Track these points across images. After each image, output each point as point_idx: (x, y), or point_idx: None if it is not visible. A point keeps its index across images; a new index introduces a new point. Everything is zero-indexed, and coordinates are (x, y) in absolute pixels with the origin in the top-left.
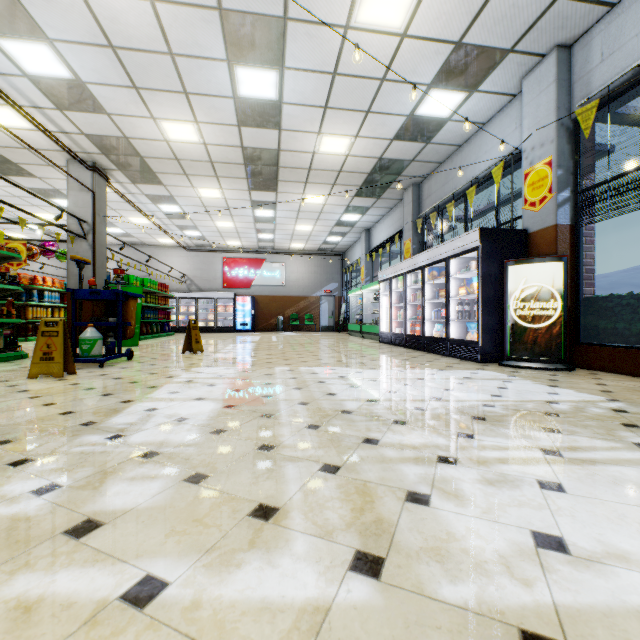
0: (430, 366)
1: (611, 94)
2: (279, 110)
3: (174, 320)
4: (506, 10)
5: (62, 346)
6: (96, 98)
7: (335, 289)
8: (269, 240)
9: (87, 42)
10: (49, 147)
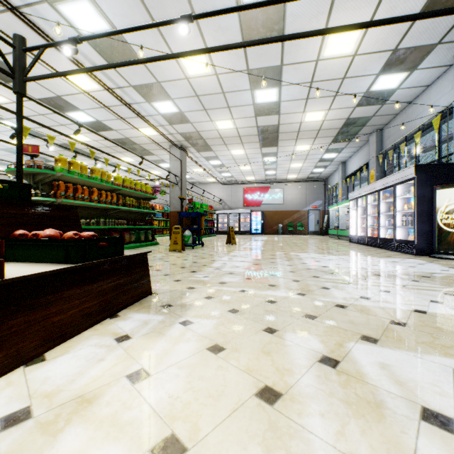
0: (374, 255)
1: None
2: (278, 105)
3: (216, 227)
4: (427, 26)
5: (181, 238)
6: (187, 117)
7: (320, 205)
8: (272, 174)
9: (187, 96)
10: (163, 141)
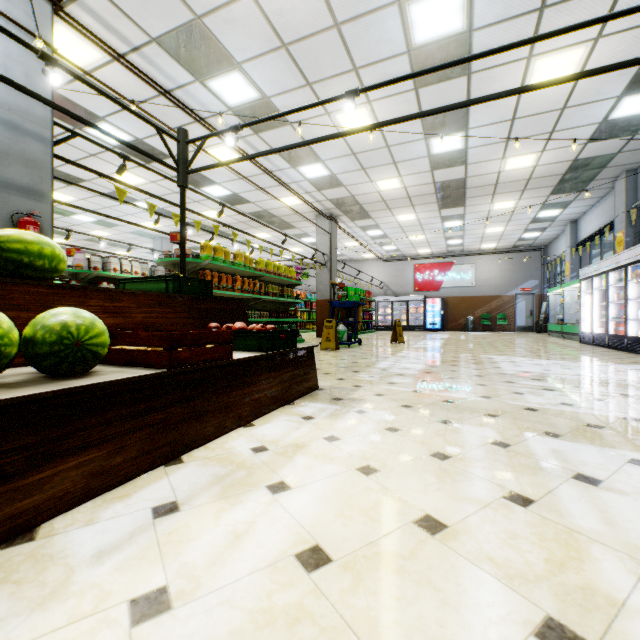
0: (611, 361)
1: None
2: (465, 153)
3: (375, 320)
4: None
5: (334, 334)
6: (339, 180)
7: (534, 287)
8: (458, 245)
9: (341, 156)
10: (308, 211)
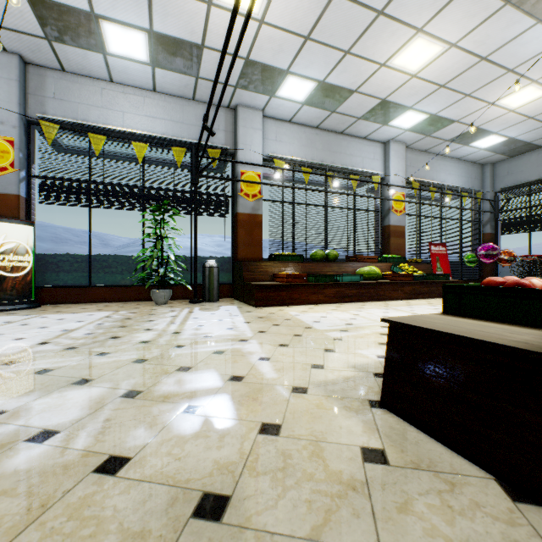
0: None
1: (61, 125)
2: None
3: None
4: (14, 7)
5: None
6: None
7: None
8: None
9: None
10: None
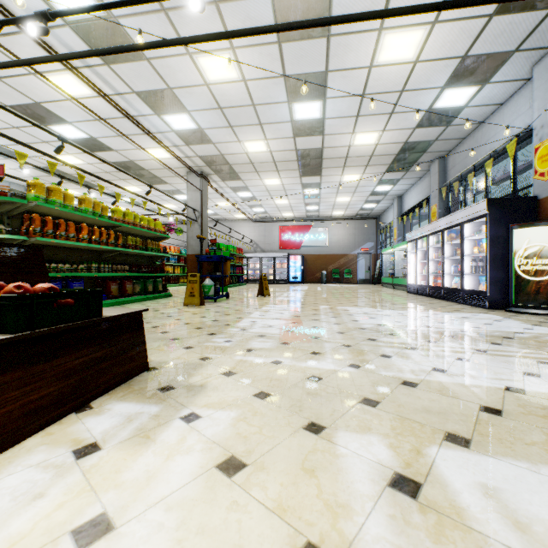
0: (440, 309)
1: None
2: (322, 123)
3: (246, 274)
4: (504, 27)
5: (199, 289)
6: (208, 136)
7: (371, 248)
8: (315, 210)
9: (207, 108)
10: (178, 166)
